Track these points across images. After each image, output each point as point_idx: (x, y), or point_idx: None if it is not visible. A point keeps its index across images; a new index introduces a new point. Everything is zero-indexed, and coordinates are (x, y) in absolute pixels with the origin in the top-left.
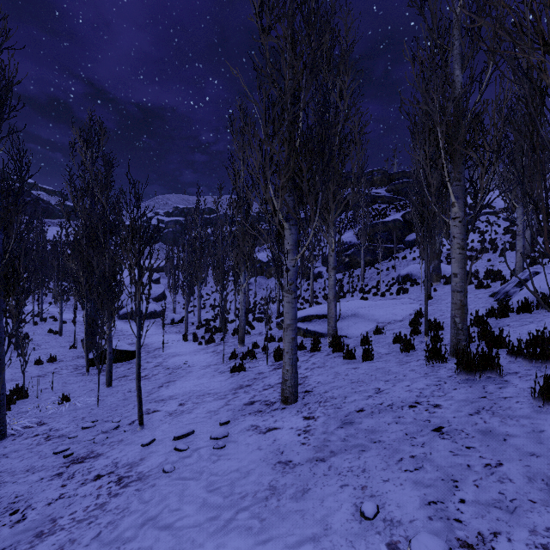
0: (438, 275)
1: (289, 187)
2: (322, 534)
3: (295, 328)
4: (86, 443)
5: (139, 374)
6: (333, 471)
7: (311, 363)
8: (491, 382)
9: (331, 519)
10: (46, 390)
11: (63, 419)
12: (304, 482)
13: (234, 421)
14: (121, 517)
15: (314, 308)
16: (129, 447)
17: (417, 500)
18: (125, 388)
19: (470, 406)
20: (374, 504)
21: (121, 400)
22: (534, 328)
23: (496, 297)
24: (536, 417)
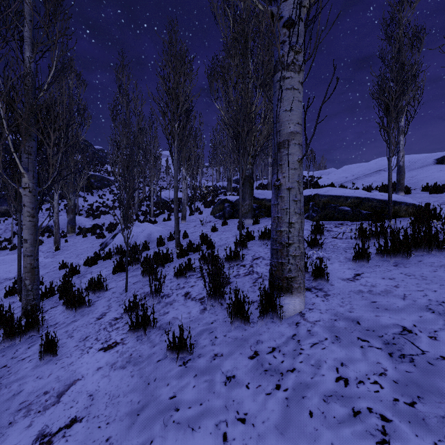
0: (73, 227)
1: None
2: None
3: None
4: None
5: None
6: None
7: None
8: (27, 343)
9: None
10: None
11: None
12: None
13: None
14: None
15: None
16: None
17: None
18: None
19: None
20: None
21: None
22: (104, 273)
23: (102, 247)
24: (30, 374)
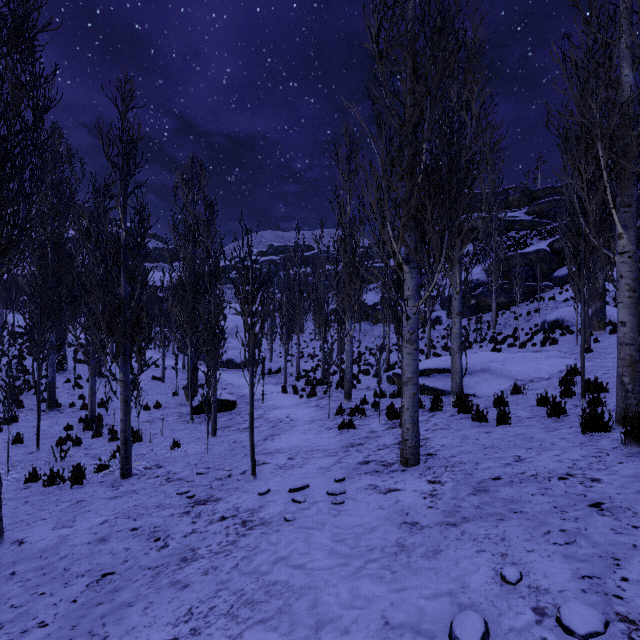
0: (602, 321)
1: (409, 227)
2: (459, 590)
3: (416, 383)
4: (204, 487)
5: (252, 423)
6: (466, 536)
7: (432, 424)
8: None
9: (468, 579)
10: (157, 435)
11: (177, 464)
12: (435, 543)
13: (349, 479)
14: (254, 554)
15: (432, 360)
16: (246, 494)
17: (568, 573)
18: (229, 439)
19: None
20: (516, 570)
21: (228, 450)
22: None
23: None
24: None
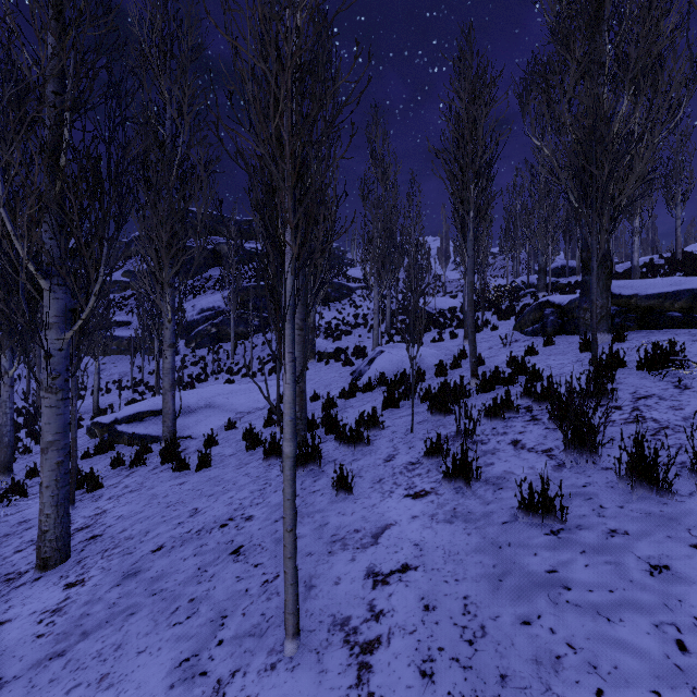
0: (313, 351)
1: (49, 225)
2: None
3: (64, 446)
4: None
5: None
6: (69, 668)
7: (122, 488)
8: (310, 476)
9: None
10: None
11: None
12: None
13: None
14: None
15: (151, 400)
16: None
17: (167, 666)
18: None
19: (280, 511)
20: None
21: None
22: (369, 408)
23: (354, 376)
24: (329, 508)
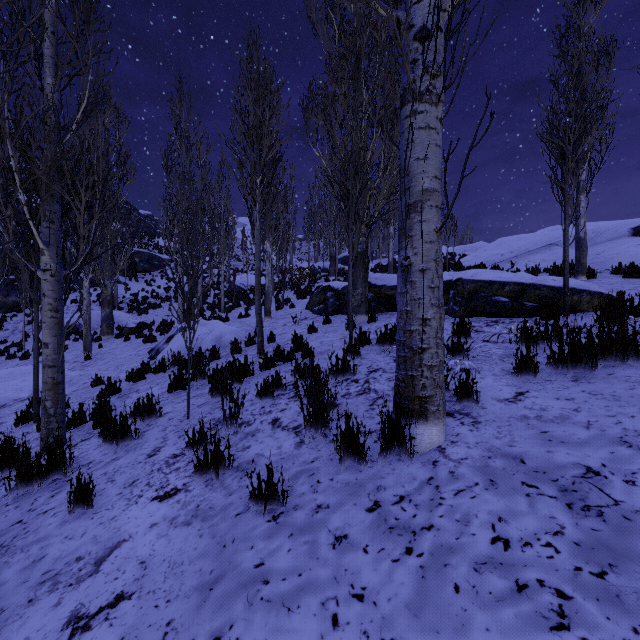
0: (110, 326)
1: None
2: None
3: None
4: None
5: None
6: None
7: None
8: (49, 490)
9: None
10: None
11: None
12: None
13: None
14: None
15: None
16: None
17: None
18: None
19: None
20: None
21: None
22: (156, 391)
23: (151, 354)
24: (56, 533)
